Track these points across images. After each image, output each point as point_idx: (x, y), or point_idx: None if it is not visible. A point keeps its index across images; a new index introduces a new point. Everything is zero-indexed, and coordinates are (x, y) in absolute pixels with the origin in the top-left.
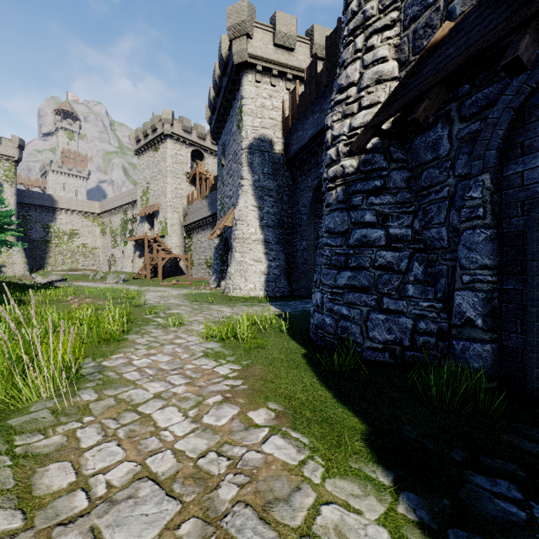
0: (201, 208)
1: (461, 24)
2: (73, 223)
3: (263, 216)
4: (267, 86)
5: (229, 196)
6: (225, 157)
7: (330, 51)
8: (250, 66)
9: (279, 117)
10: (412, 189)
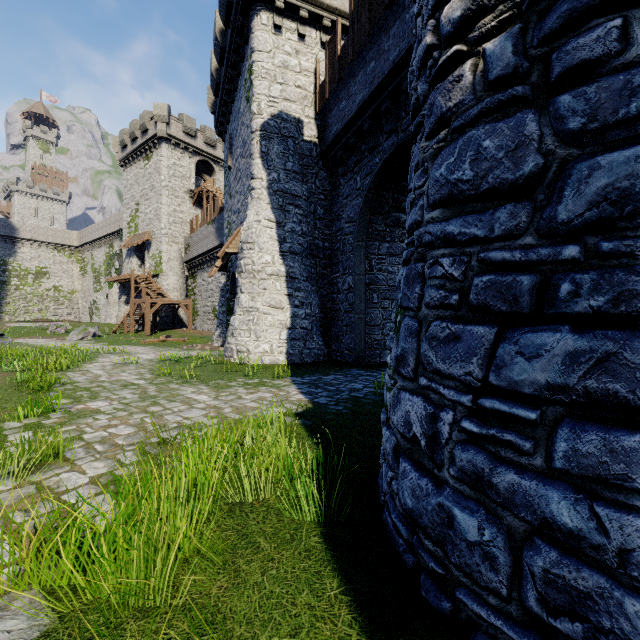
0: (207, 236)
1: None
2: (41, 259)
3: (284, 237)
4: (292, 35)
5: (237, 211)
6: (232, 156)
7: None
8: None
9: (310, 85)
10: None
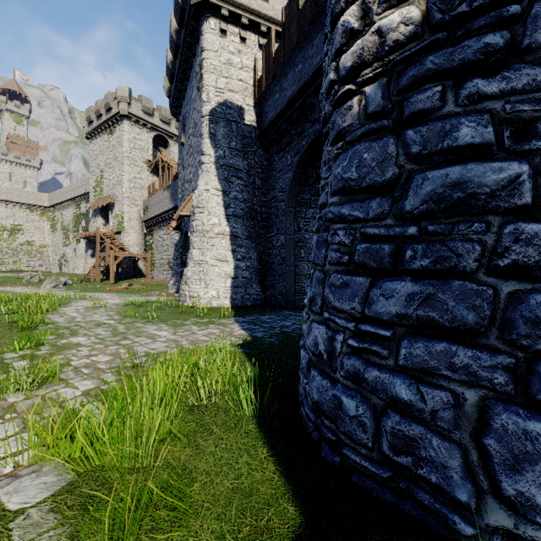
0: (163, 200)
1: None
2: (16, 217)
3: (229, 203)
4: (235, 38)
5: (189, 180)
6: (185, 134)
7: None
8: (212, 8)
9: (250, 79)
10: None
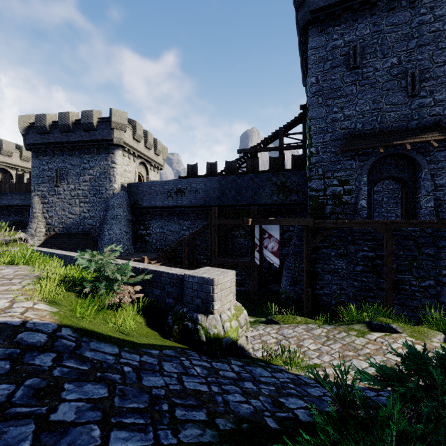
0: None
1: (55, 235)
2: None
3: None
4: None
5: None
6: None
7: (19, 180)
8: None
9: None
10: None
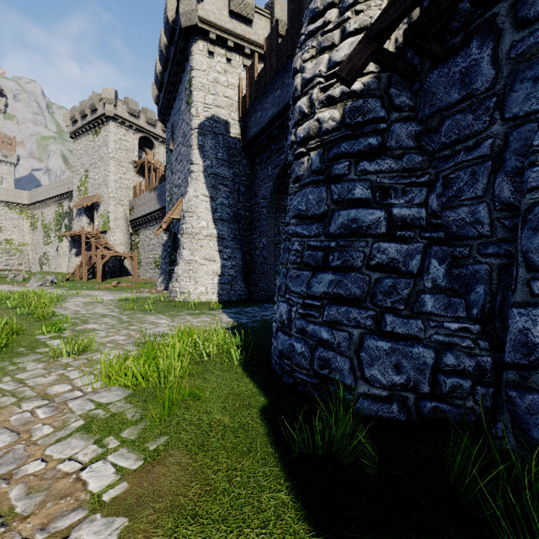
0: (149, 201)
1: None
2: None
3: (216, 208)
4: (221, 59)
5: (178, 185)
6: (174, 141)
7: (294, 15)
8: (201, 32)
9: (235, 96)
10: (424, 150)
